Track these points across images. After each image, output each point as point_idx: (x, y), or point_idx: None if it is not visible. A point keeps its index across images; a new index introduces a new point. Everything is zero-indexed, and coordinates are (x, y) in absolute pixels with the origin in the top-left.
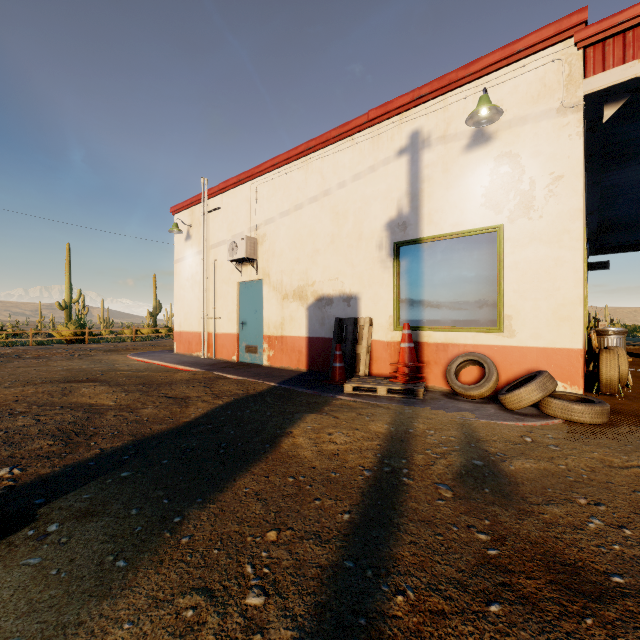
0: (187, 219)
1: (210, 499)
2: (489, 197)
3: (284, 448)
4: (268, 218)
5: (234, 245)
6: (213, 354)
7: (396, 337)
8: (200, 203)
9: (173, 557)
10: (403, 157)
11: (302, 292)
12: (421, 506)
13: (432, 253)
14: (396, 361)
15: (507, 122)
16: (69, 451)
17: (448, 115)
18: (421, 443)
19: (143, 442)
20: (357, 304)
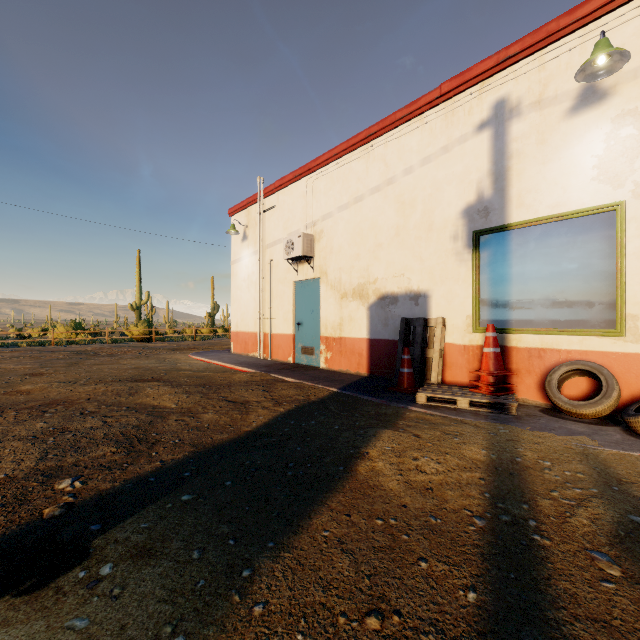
0: (243, 220)
1: (283, 544)
2: (604, 168)
3: (362, 474)
4: (325, 213)
5: (290, 243)
6: (269, 355)
7: (475, 340)
8: (256, 203)
9: (245, 639)
10: (484, 132)
11: (362, 290)
12: (580, 590)
13: (522, 241)
14: (475, 368)
15: (631, 72)
16: (130, 462)
17: (545, 75)
18: (539, 480)
19: (204, 455)
20: (427, 303)
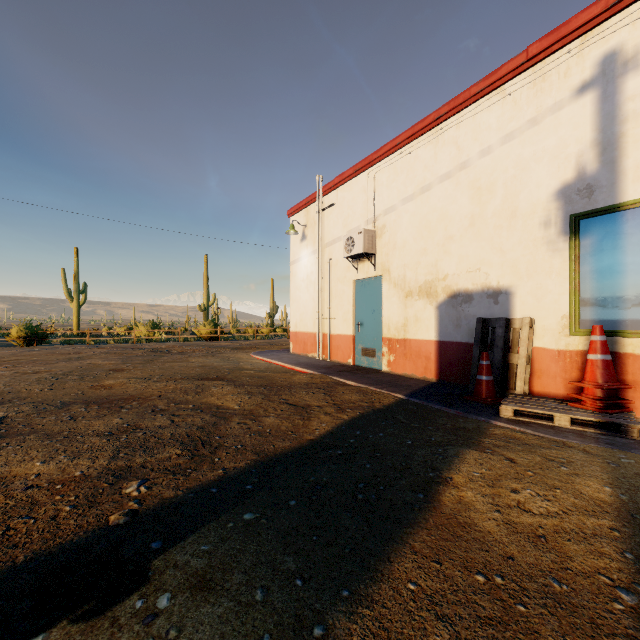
0: (302, 220)
1: (360, 595)
2: None
3: (447, 506)
4: (388, 207)
5: (350, 240)
6: (328, 356)
7: (574, 345)
8: (315, 202)
9: None
10: (587, 94)
11: (430, 288)
12: None
13: None
14: (574, 377)
15: None
16: (194, 467)
17: None
18: None
19: (266, 465)
20: (509, 300)
